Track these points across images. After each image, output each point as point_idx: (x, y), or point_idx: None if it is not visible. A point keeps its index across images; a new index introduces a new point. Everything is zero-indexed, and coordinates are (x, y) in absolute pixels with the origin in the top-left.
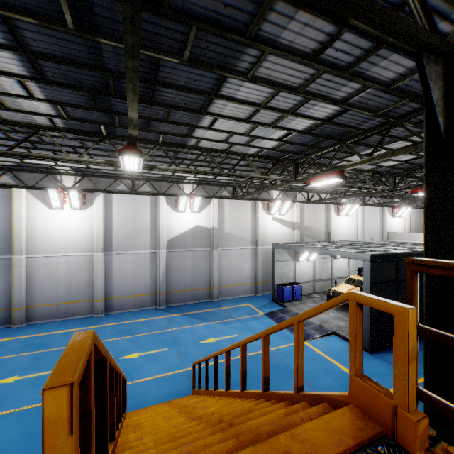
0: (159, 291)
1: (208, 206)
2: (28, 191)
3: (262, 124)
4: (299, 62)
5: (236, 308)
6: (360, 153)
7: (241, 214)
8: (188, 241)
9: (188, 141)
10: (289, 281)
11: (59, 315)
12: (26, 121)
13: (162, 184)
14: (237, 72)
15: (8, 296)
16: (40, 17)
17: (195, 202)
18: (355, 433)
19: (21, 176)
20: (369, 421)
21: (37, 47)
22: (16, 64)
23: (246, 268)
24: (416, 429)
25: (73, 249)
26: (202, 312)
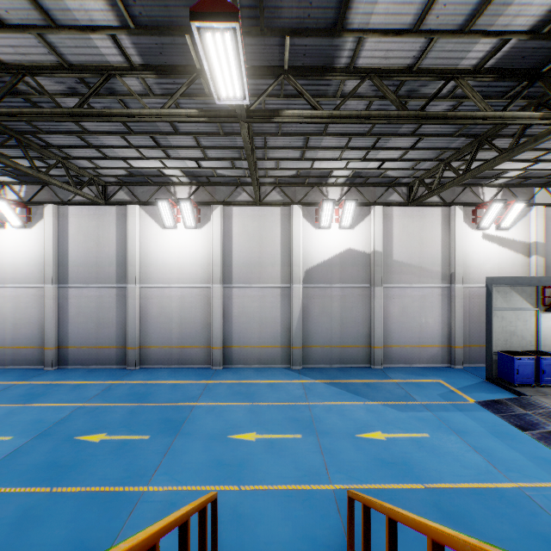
0: (293, 343)
1: (365, 219)
2: (141, 208)
3: None
4: None
5: (417, 384)
6: None
7: (423, 230)
8: (334, 272)
9: (336, 54)
10: (525, 349)
11: (172, 361)
12: (94, 62)
13: (296, 190)
14: None
15: (123, 332)
16: None
17: (345, 211)
18: None
19: (135, 190)
20: None
21: None
22: None
23: (432, 320)
24: None
25: (187, 279)
26: (357, 383)
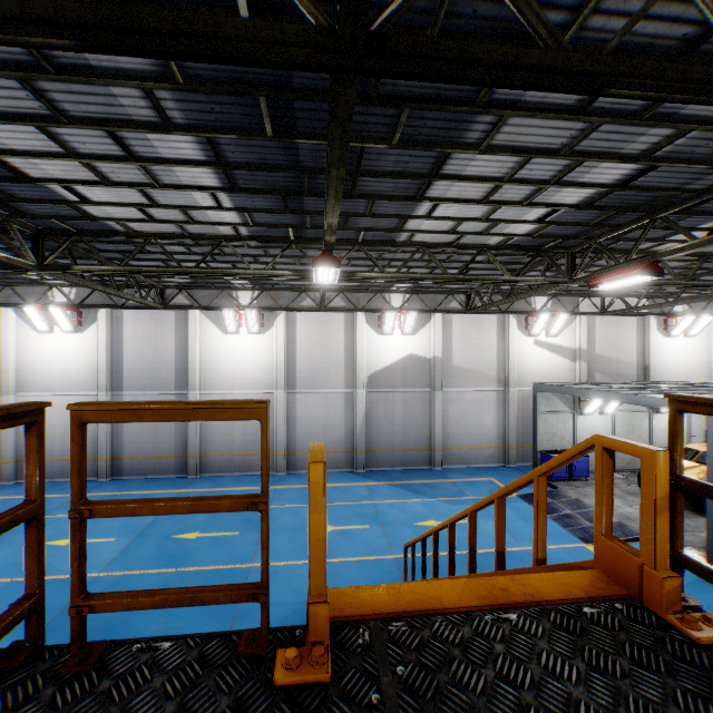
0: (357, 447)
1: (426, 325)
2: (201, 313)
3: (508, 203)
4: (556, 119)
5: (471, 482)
6: (696, 227)
7: (480, 336)
8: (397, 377)
9: (397, 236)
10: (565, 448)
11: (234, 468)
12: (210, 233)
13: (360, 296)
14: (465, 145)
15: (182, 440)
16: (241, 130)
17: (407, 320)
18: (589, 590)
19: (195, 294)
20: (613, 585)
21: (234, 158)
22: (211, 177)
23: (488, 422)
24: (660, 587)
25: (250, 385)
26: (418, 483)
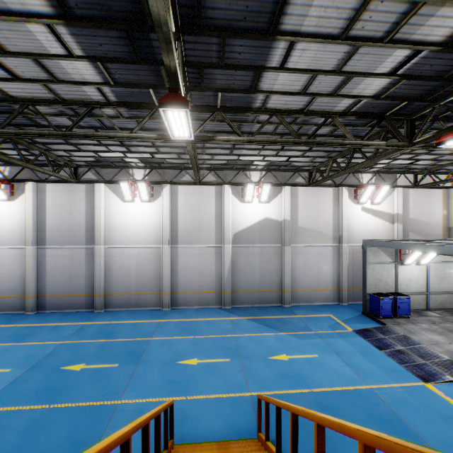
0: (224, 289)
1: (278, 196)
2: (105, 186)
3: (368, 40)
4: None
5: (314, 318)
6: None
7: (319, 204)
8: (255, 235)
9: (253, 101)
10: (388, 291)
11: (131, 304)
12: (81, 99)
13: (227, 173)
14: None
15: (91, 283)
16: None
17: (263, 191)
18: None
19: (101, 171)
20: None
21: None
22: None
23: (326, 270)
24: None
25: (142, 241)
26: (271, 318)
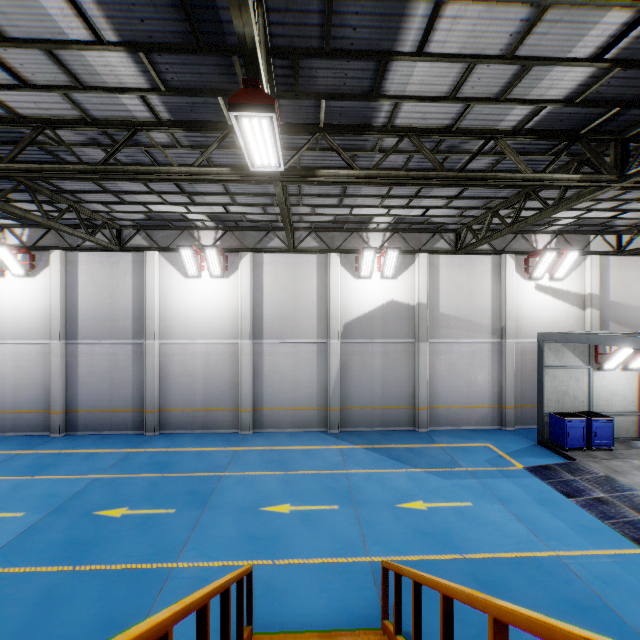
0: (330, 404)
1: (410, 268)
2: (161, 255)
3: None
4: None
5: (464, 448)
6: None
7: (471, 280)
8: (376, 327)
9: (373, 114)
10: (578, 410)
11: (196, 425)
12: (120, 117)
13: (334, 235)
14: None
15: (140, 394)
16: None
17: (388, 260)
18: None
19: (154, 235)
20: None
21: None
22: None
23: (481, 378)
24: None
25: (213, 334)
26: (400, 448)
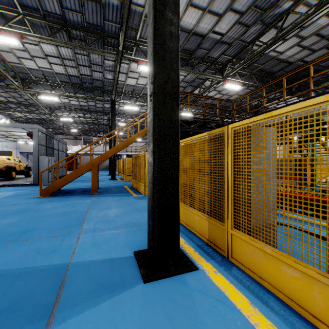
0: None
1: None
2: None
3: None
4: None
5: None
6: None
7: None
8: None
9: None
10: None
11: None
12: None
13: None
14: None
15: None
16: None
17: None
18: None
19: None
20: None
21: None
22: (295, 98)
23: None
24: None
25: None
26: None
